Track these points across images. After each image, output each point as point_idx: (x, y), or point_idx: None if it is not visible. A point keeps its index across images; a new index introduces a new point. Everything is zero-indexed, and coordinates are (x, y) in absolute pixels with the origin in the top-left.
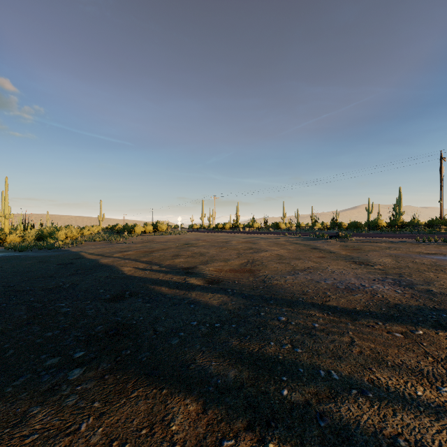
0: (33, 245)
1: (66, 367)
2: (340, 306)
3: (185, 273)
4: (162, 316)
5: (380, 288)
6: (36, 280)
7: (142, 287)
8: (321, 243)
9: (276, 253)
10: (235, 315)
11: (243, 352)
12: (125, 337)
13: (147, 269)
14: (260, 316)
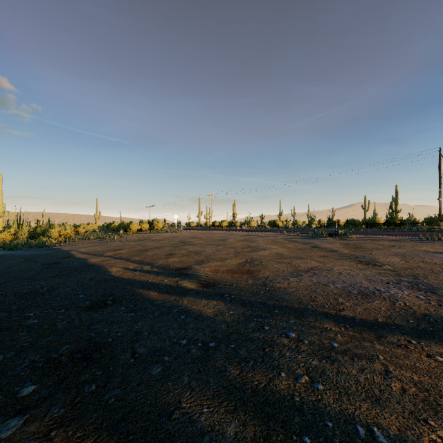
0: (24, 243)
1: (1, 415)
2: (358, 316)
3: (178, 274)
4: (145, 331)
5: (399, 294)
6: (12, 283)
7: (129, 291)
8: (321, 241)
9: (275, 251)
10: (233, 329)
11: (245, 388)
12: (93, 363)
13: (138, 269)
14: (264, 332)
